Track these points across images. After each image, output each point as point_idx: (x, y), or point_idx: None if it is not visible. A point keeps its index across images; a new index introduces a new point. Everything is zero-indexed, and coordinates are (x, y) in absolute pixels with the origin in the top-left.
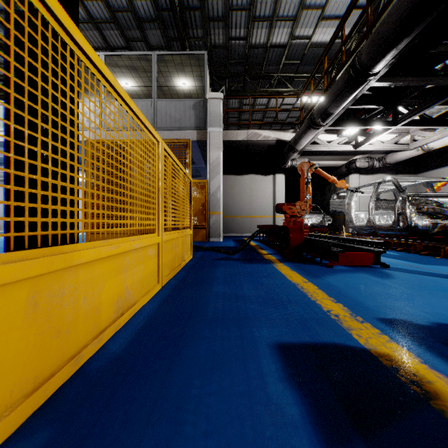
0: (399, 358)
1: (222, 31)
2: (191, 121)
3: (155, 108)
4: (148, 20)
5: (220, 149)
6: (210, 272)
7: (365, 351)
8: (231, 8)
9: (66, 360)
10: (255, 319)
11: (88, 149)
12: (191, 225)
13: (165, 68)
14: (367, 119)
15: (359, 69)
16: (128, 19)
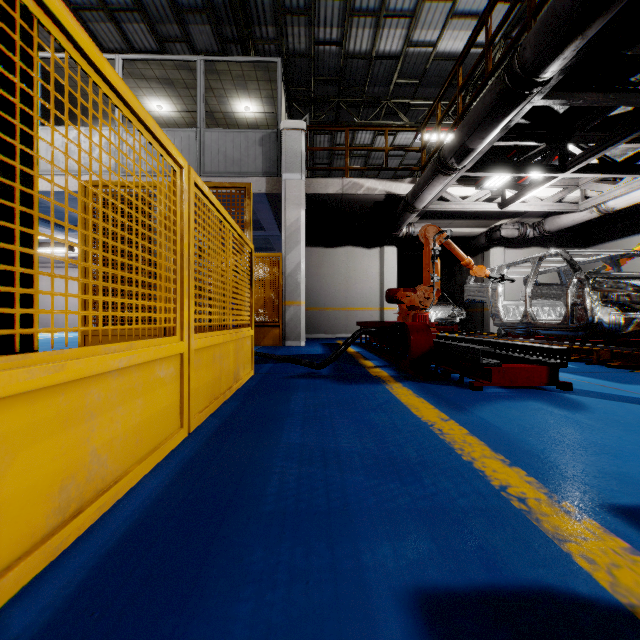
0: None
1: (304, 31)
2: (257, 163)
3: (201, 142)
4: (191, 9)
5: (301, 206)
6: (280, 401)
7: (622, 613)
8: None
9: None
10: (363, 514)
11: None
12: (252, 321)
13: (218, 83)
14: (522, 162)
15: (520, 74)
16: (160, 6)
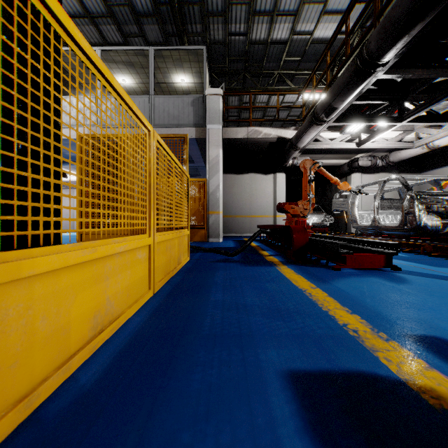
0: (446, 394)
1: (221, 27)
2: (190, 118)
3: (152, 104)
4: (145, 15)
5: (219, 147)
6: (208, 276)
7: (400, 383)
8: (231, 2)
9: (13, 404)
10: (260, 336)
11: (50, 128)
12: (188, 224)
13: (163, 64)
14: (371, 115)
15: (367, 59)
16: (125, 13)
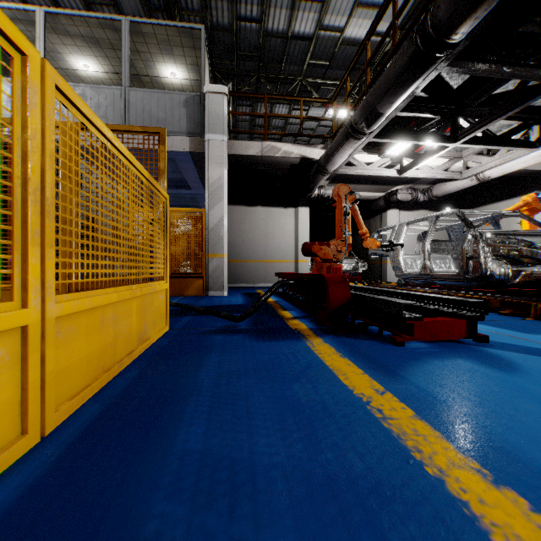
0: None
1: (227, 7)
2: (181, 123)
3: (126, 100)
4: None
5: (223, 165)
6: (189, 369)
7: None
8: None
9: None
10: None
11: None
12: (166, 273)
13: (144, 46)
14: (420, 131)
15: (432, 36)
16: None
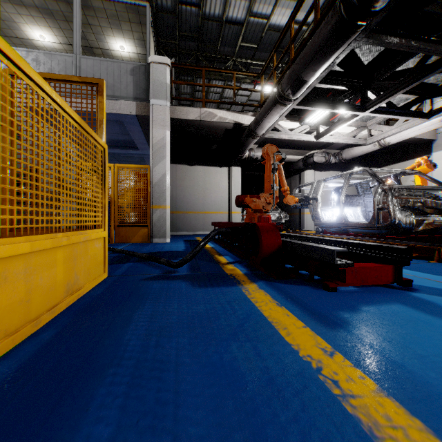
0: None
1: None
2: (128, 89)
3: (77, 66)
4: None
5: (166, 127)
6: (115, 326)
7: None
8: None
9: None
10: None
11: None
12: (105, 222)
13: (95, 20)
14: (336, 101)
15: (355, 4)
16: None
